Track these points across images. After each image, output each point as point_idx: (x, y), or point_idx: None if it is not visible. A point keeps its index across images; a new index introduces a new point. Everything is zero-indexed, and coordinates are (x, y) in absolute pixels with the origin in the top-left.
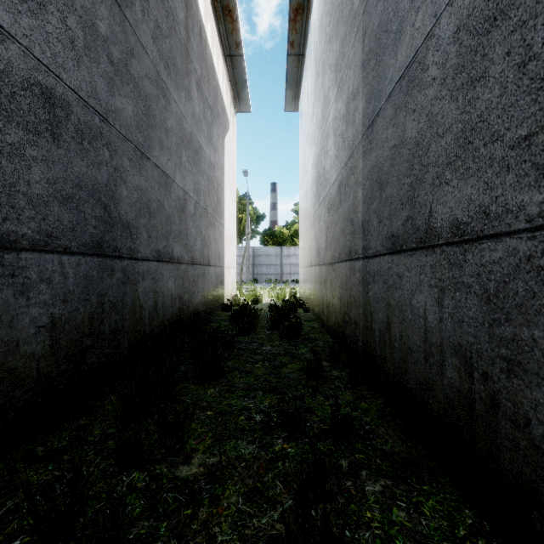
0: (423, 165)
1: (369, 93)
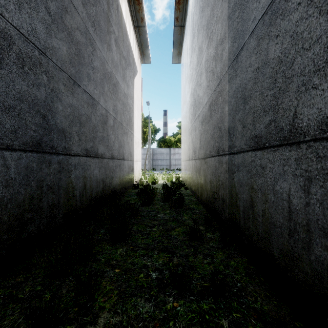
0: (287, 77)
1: (234, 35)
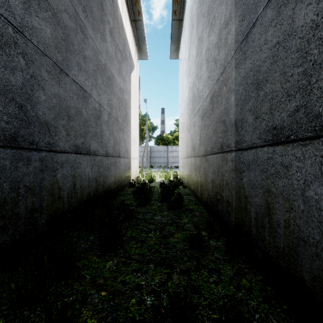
0: None
1: (243, 12)
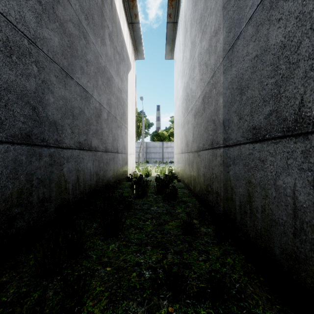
0: (292, 62)
1: (229, 24)
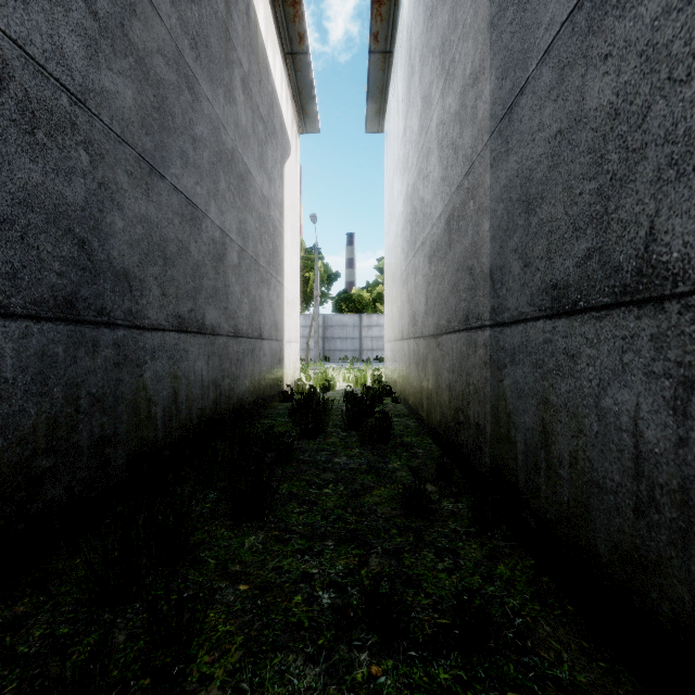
0: (631, 149)
1: (503, 62)
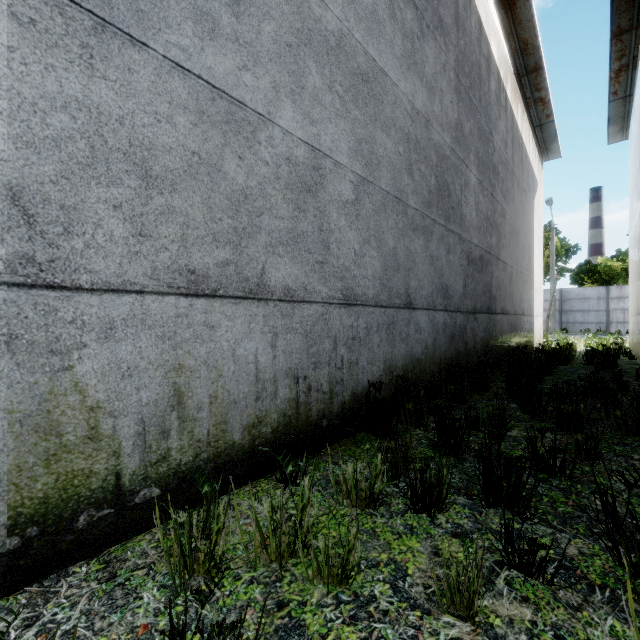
0: None
1: None
